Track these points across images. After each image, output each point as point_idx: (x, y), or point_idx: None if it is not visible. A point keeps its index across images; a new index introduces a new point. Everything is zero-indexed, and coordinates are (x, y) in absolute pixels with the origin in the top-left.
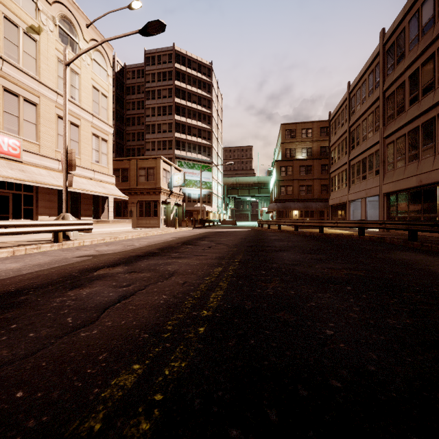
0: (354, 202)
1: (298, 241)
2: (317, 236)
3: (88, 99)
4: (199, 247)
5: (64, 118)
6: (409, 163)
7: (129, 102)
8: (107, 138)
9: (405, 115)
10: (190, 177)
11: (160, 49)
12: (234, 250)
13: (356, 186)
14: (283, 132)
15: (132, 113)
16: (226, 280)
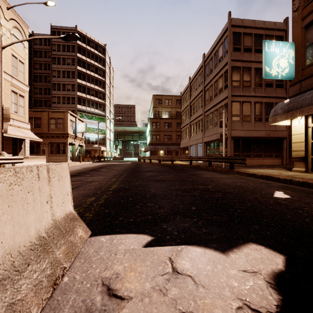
0: (192, 146)
1: (158, 168)
2: (170, 165)
3: (8, 64)
4: (102, 172)
5: (0, 85)
6: (214, 127)
7: (37, 63)
8: (24, 95)
9: (213, 102)
10: (89, 125)
11: (64, 27)
12: (122, 172)
13: (193, 137)
14: (154, 100)
15: (39, 72)
16: (118, 182)
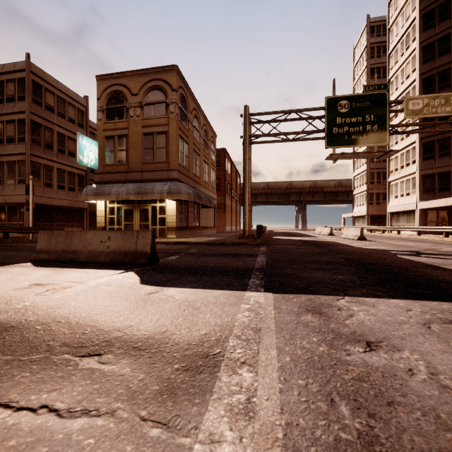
0: None
1: None
2: None
3: None
4: None
5: None
6: None
7: None
8: None
9: None
10: None
11: None
12: None
13: None
14: None
15: None
16: None
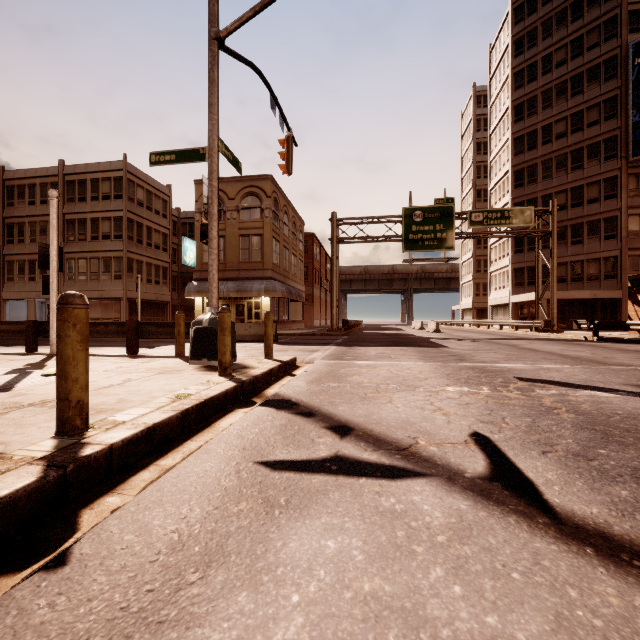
0: (10, 301)
1: None
2: None
3: None
4: None
5: None
6: (91, 280)
7: None
8: None
9: (88, 245)
10: None
11: None
12: None
13: (18, 285)
14: None
15: None
16: None
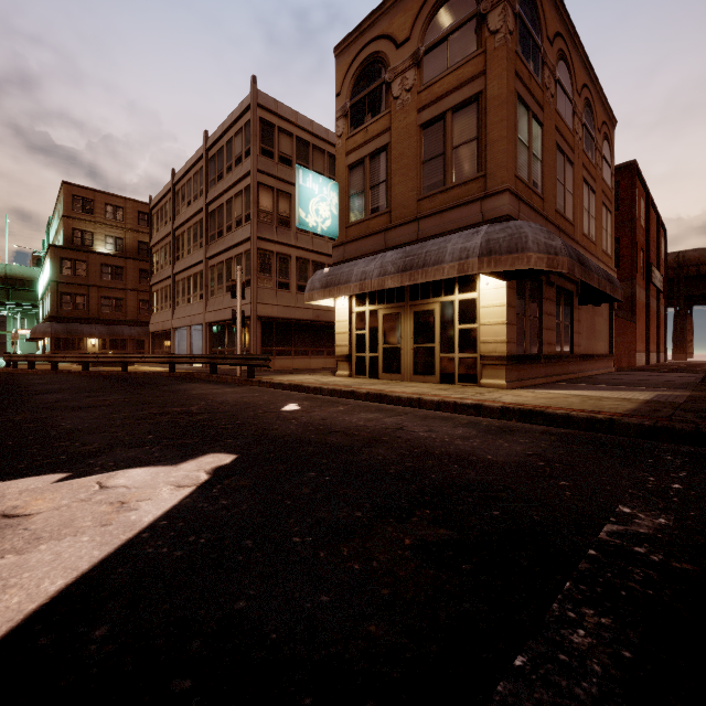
0: (181, 330)
1: (80, 382)
2: (118, 376)
3: None
4: None
5: None
6: (226, 293)
7: None
8: None
9: (224, 241)
10: None
11: None
12: None
13: (181, 309)
14: (68, 198)
15: None
16: None
